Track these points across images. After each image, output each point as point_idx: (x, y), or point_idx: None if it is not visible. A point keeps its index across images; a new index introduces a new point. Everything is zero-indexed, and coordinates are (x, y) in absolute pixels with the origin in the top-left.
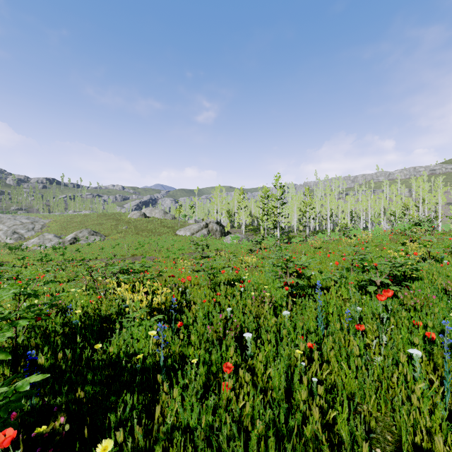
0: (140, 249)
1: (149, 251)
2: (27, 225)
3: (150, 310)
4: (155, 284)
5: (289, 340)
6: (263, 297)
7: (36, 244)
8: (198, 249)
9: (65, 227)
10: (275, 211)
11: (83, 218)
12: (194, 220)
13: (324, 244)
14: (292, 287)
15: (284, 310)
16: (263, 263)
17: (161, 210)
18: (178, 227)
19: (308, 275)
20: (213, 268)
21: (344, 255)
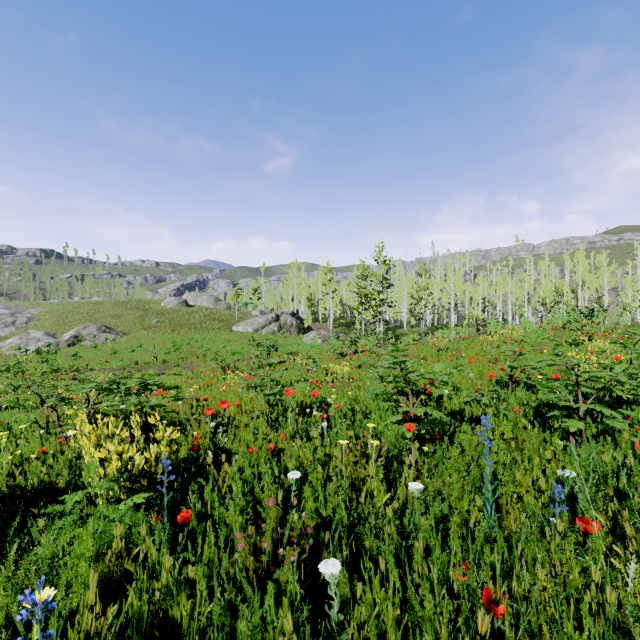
0: (174, 353)
1: (188, 355)
2: (5, 318)
3: (116, 485)
4: (151, 420)
5: (435, 578)
6: (364, 444)
7: (15, 345)
8: (256, 352)
9: (63, 321)
10: (376, 297)
11: (93, 307)
12: (259, 311)
13: (451, 345)
14: (419, 423)
15: (407, 472)
16: (361, 374)
17: (211, 296)
18: (235, 320)
19: (437, 395)
20: (276, 384)
21: (497, 360)
